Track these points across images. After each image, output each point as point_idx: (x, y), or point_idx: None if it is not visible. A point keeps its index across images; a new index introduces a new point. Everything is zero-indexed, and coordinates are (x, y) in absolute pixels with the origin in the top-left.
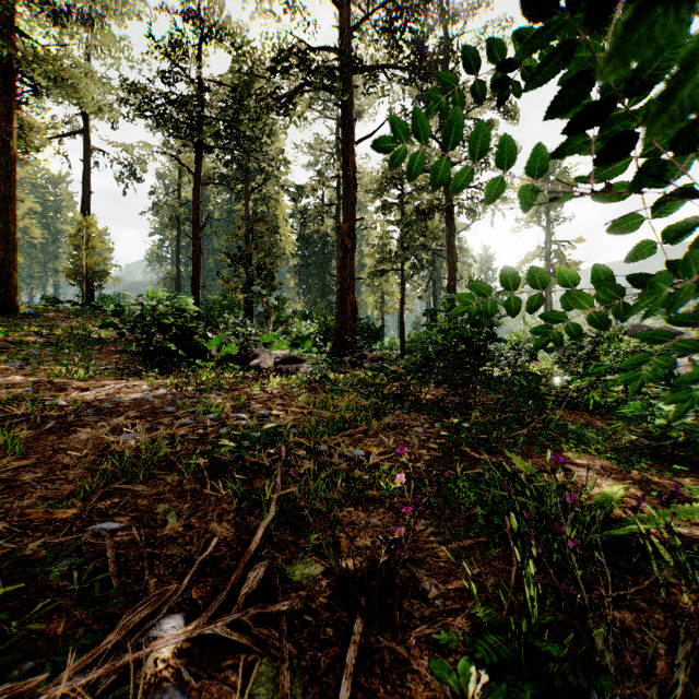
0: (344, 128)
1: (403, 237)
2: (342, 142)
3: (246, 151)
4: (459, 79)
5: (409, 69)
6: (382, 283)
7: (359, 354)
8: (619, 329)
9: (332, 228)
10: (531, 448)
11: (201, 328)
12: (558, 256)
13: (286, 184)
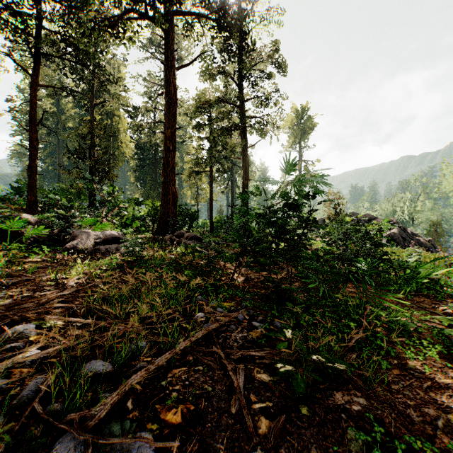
0: (167, 55)
1: (212, 148)
2: (165, 66)
3: (84, 64)
4: (251, 36)
5: (216, 21)
6: (197, 181)
7: (178, 232)
8: (345, 215)
9: (161, 140)
10: (371, 357)
11: (44, 210)
12: (306, 169)
13: (125, 103)
